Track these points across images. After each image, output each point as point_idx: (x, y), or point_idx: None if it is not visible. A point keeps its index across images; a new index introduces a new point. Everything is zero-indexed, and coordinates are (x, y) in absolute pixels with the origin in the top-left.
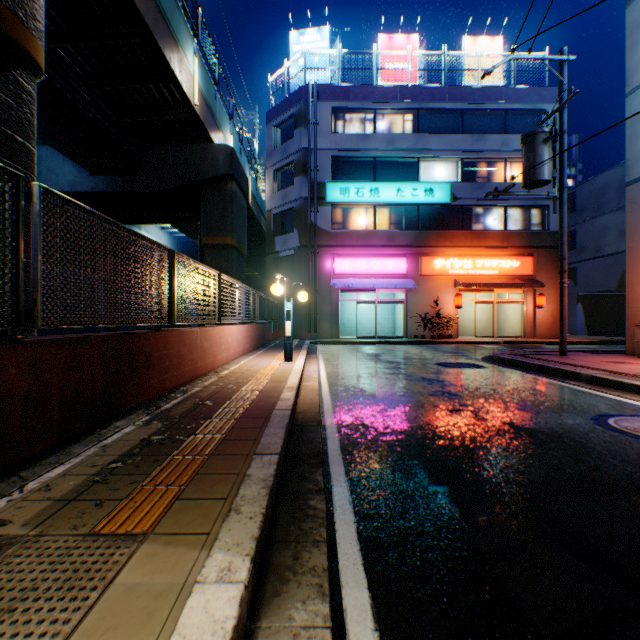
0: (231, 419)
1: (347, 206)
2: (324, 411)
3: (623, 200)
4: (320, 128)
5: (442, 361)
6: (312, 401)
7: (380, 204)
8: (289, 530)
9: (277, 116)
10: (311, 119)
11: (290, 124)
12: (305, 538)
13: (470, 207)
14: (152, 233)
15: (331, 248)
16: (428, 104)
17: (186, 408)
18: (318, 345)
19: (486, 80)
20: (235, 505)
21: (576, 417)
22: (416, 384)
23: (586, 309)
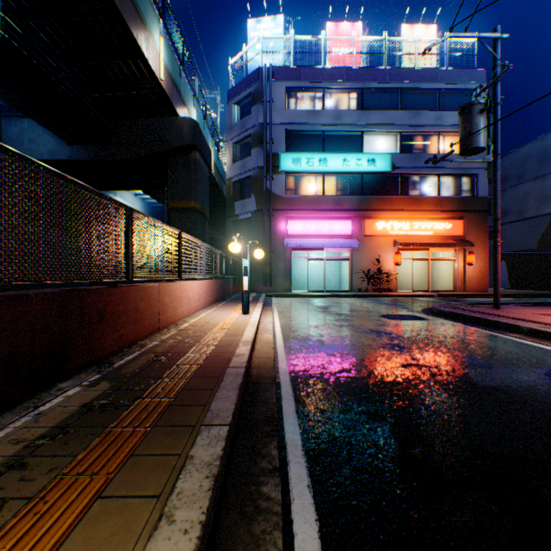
0: (182, 378)
1: (299, 174)
2: (279, 366)
3: (543, 169)
4: (275, 105)
5: (386, 313)
6: (267, 355)
7: (328, 172)
8: (236, 536)
9: (236, 95)
10: (267, 97)
11: (248, 102)
12: (256, 550)
13: (408, 175)
14: (126, 199)
15: (284, 212)
16: (371, 84)
17: (139, 365)
18: (273, 298)
19: (422, 63)
20: (168, 508)
21: (530, 373)
22: (365, 336)
23: (509, 266)
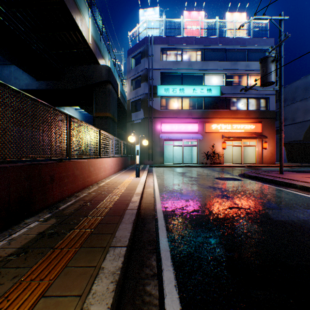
0: (99, 216)
1: (168, 97)
2: (156, 208)
3: (306, 95)
4: (154, 58)
5: (218, 176)
6: (150, 201)
7: (184, 96)
8: None
9: (133, 52)
10: (150, 53)
11: (139, 56)
12: None
13: (230, 98)
14: (70, 111)
15: (160, 119)
16: (209, 46)
17: (74, 208)
18: (153, 168)
19: (237, 34)
20: (86, 304)
21: (304, 212)
22: (207, 190)
23: (287, 149)
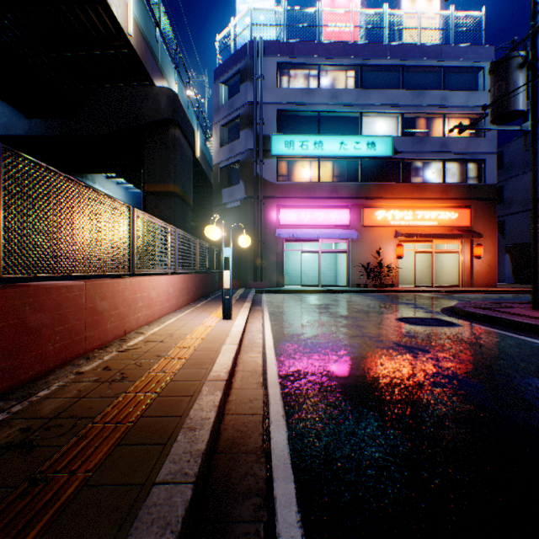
0: None
1: (292, 159)
2: (271, 442)
3: None
4: (265, 82)
5: (402, 315)
6: (250, 406)
7: (324, 157)
8: None
9: (224, 73)
10: (257, 73)
11: (237, 80)
12: None
13: (410, 161)
14: (107, 187)
15: (276, 199)
16: (370, 60)
17: None
18: (263, 294)
19: (424, 41)
20: None
21: None
22: (397, 357)
23: (513, 259)
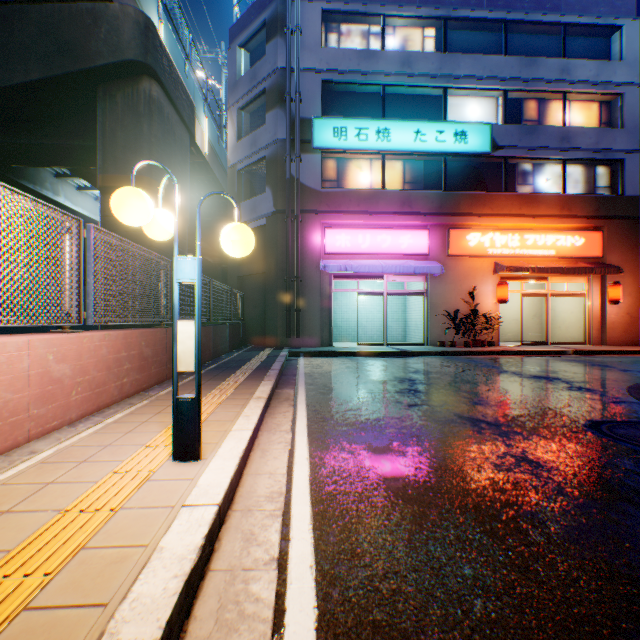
0: None
1: (343, 156)
2: None
3: None
4: (304, 39)
5: (584, 415)
6: None
7: (391, 152)
8: None
9: (243, 30)
10: (291, 25)
11: (262, 41)
12: None
13: (515, 161)
14: (78, 203)
15: (320, 215)
16: (459, 11)
17: None
18: (300, 359)
19: None
20: None
21: None
22: None
23: None
